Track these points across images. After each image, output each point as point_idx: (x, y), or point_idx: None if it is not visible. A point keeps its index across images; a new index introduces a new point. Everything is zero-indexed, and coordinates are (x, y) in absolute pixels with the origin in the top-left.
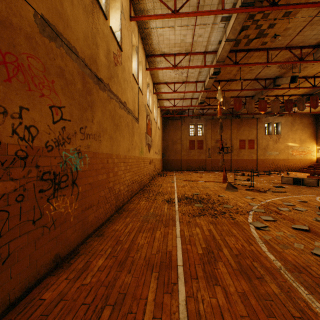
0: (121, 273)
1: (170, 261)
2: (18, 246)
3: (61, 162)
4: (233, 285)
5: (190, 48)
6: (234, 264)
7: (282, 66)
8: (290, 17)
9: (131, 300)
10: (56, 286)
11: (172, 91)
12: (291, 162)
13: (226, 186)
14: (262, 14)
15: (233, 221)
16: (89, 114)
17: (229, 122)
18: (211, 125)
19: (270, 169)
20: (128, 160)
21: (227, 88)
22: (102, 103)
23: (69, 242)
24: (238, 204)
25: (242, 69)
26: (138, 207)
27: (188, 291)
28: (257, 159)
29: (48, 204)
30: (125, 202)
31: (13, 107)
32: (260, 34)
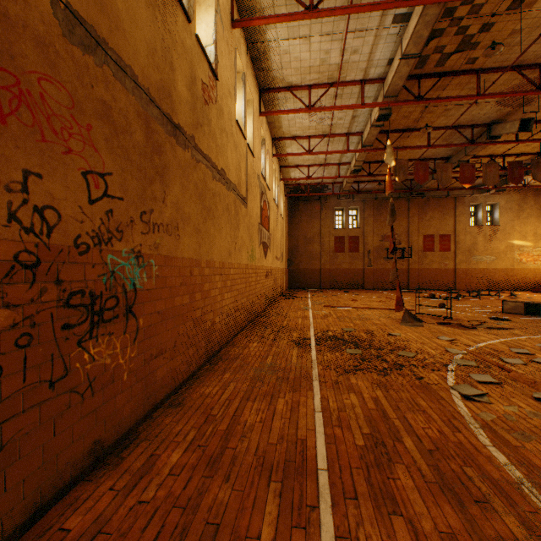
0: (211, 482)
1: (304, 459)
2: (20, 430)
3: (105, 273)
4: (429, 516)
5: (336, 75)
6: (428, 470)
7: (504, 102)
8: (522, 10)
9: (228, 539)
10: (92, 503)
11: (304, 151)
12: (518, 275)
13: (402, 316)
14: (470, 6)
15: (418, 382)
16: (158, 189)
17: (404, 204)
18: (372, 210)
19: (480, 287)
20: (229, 271)
21: (403, 144)
22: (182, 169)
23: (120, 418)
24: (425, 350)
25: (429, 110)
26: (245, 354)
27: (339, 526)
28: (456, 269)
29: (80, 351)
30: (223, 344)
31: (10, 171)
32: (464, 44)
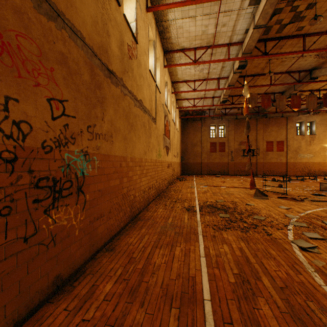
0: (131, 306)
1: (194, 291)
2: (2, 272)
3: (63, 165)
4: None
5: (212, 40)
6: (281, 302)
7: (321, 55)
8: None
9: None
10: (52, 319)
11: (191, 90)
12: None
13: (254, 193)
14: None
15: (268, 237)
16: (99, 111)
17: (254, 122)
18: (234, 125)
19: (303, 174)
20: (145, 164)
21: (253, 84)
22: (115, 99)
23: (73, 259)
24: (271, 215)
25: (271, 61)
26: (155, 216)
27: None
28: (287, 162)
29: (46, 217)
30: (141, 210)
31: None
32: (295, 18)
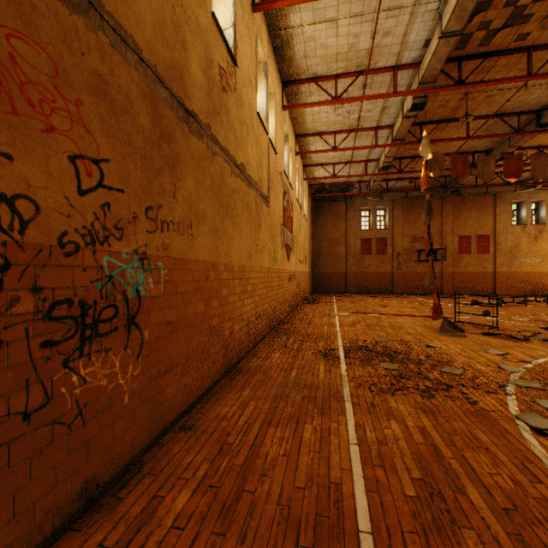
0: (223, 542)
1: (340, 514)
2: None
3: (100, 278)
4: None
5: (366, 61)
6: (508, 541)
7: None
8: None
9: None
10: None
11: (329, 148)
12: None
13: (441, 325)
14: None
15: (472, 408)
16: (167, 181)
17: (437, 203)
18: (402, 209)
19: (523, 292)
20: (249, 275)
21: (437, 136)
22: (196, 161)
23: (119, 448)
24: (473, 366)
25: (470, 97)
26: (267, 366)
27: None
28: (496, 272)
29: (66, 373)
30: (243, 355)
31: None
32: (514, 18)
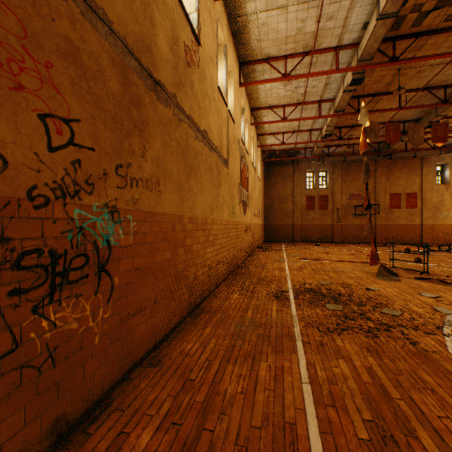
0: None
1: None
2: None
3: (71, 229)
4: None
5: (311, 43)
6: None
7: None
8: None
9: None
10: None
11: (279, 119)
12: None
13: (377, 270)
14: None
15: (414, 348)
16: (137, 143)
17: (371, 165)
18: (341, 171)
19: (447, 242)
20: (211, 227)
21: (373, 108)
22: (163, 126)
23: (90, 385)
24: (410, 308)
25: (402, 72)
26: (226, 306)
27: None
28: (422, 224)
29: (36, 318)
30: (206, 295)
31: None
32: (444, 0)
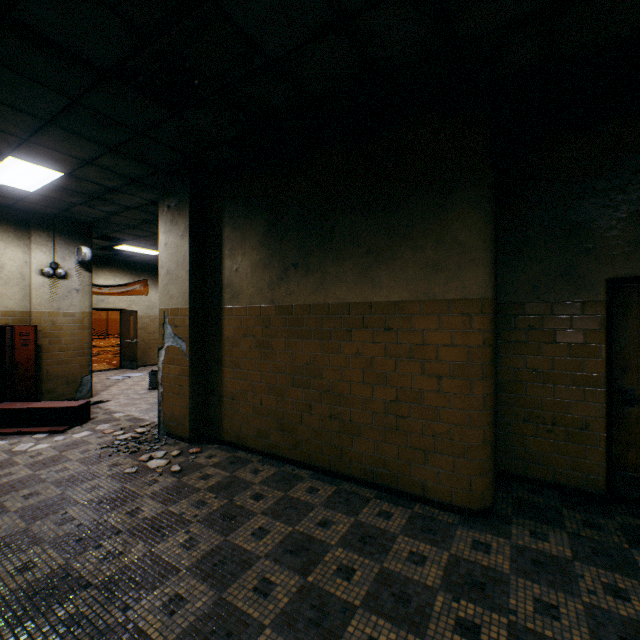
0: None
1: None
2: None
3: None
4: None
5: None
6: None
7: None
8: None
9: None
10: None
11: None
12: None
13: None
14: None
15: None
16: None
17: None
18: None
19: None
20: None
21: None
22: None
23: None
24: None
25: None
26: None
27: None
28: (109, 319)
29: None
30: None
31: None
32: None
